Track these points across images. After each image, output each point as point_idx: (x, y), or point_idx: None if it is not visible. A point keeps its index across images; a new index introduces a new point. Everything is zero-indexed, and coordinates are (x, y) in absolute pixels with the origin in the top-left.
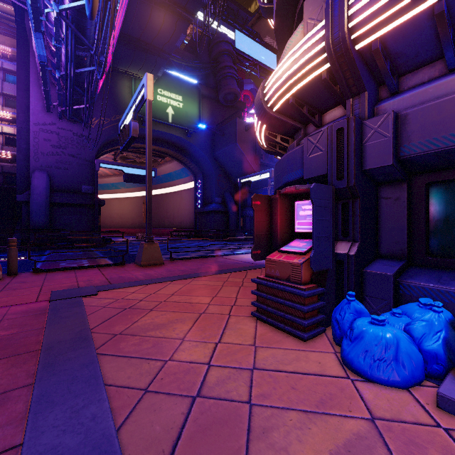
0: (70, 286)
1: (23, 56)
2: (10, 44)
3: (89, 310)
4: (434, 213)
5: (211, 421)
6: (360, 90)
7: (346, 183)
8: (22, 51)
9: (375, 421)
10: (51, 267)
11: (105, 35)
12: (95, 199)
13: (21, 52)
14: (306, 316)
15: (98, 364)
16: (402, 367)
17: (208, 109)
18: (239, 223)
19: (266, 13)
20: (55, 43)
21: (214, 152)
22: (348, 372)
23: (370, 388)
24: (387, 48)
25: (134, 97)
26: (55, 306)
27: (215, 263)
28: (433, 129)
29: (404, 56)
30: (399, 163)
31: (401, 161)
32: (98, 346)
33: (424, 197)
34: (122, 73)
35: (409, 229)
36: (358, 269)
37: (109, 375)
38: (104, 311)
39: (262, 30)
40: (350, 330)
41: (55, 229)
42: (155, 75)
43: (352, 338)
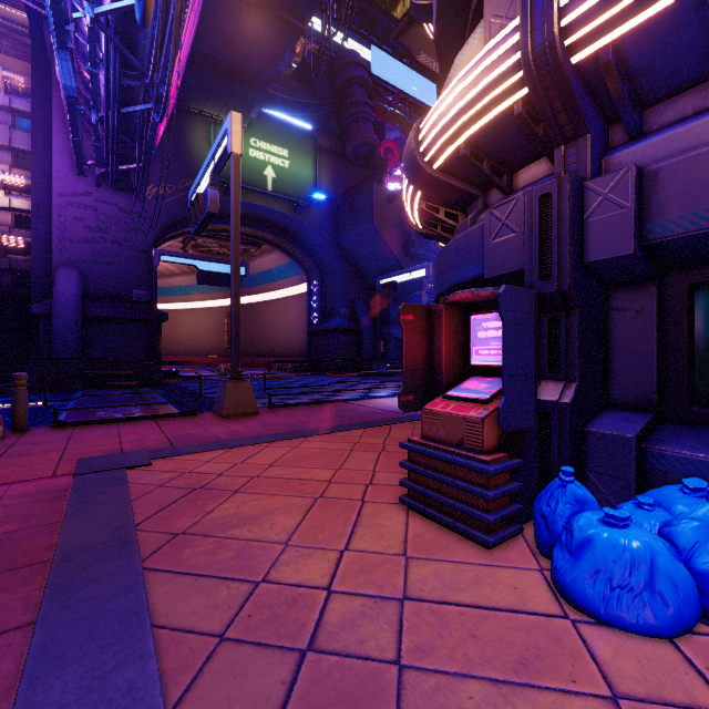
0: (109, 451)
1: (41, 89)
2: (22, 71)
3: (135, 491)
4: (702, 334)
5: (332, 699)
6: (578, 132)
7: (556, 285)
8: (40, 81)
9: (620, 703)
10: (82, 418)
11: (167, 54)
12: (153, 311)
13: (39, 84)
14: (490, 506)
15: (144, 588)
16: (660, 601)
17: (329, 170)
18: (377, 348)
19: (422, 13)
20: (89, 67)
21: (338, 237)
22: (564, 606)
23: (605, 637)
24: (624, 61)
25: (211, 149)
26: (81, 483)
27: (340, 412)
28: (704, 194)
29: (653, 74)
30: (644, 252)
31: (648, 248)
32: (146, 555)
33: (687, 307)
34: (195, 114)
35: (661, 361)
36: (576, 427)
37: (161, 607)
38: (159, 493)
39: (414, 43)
40: (566, 532)
41: (91, 359)
42: (246, 117)
43: (572, 548)
